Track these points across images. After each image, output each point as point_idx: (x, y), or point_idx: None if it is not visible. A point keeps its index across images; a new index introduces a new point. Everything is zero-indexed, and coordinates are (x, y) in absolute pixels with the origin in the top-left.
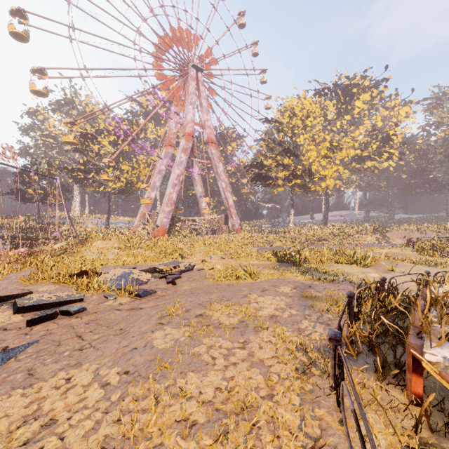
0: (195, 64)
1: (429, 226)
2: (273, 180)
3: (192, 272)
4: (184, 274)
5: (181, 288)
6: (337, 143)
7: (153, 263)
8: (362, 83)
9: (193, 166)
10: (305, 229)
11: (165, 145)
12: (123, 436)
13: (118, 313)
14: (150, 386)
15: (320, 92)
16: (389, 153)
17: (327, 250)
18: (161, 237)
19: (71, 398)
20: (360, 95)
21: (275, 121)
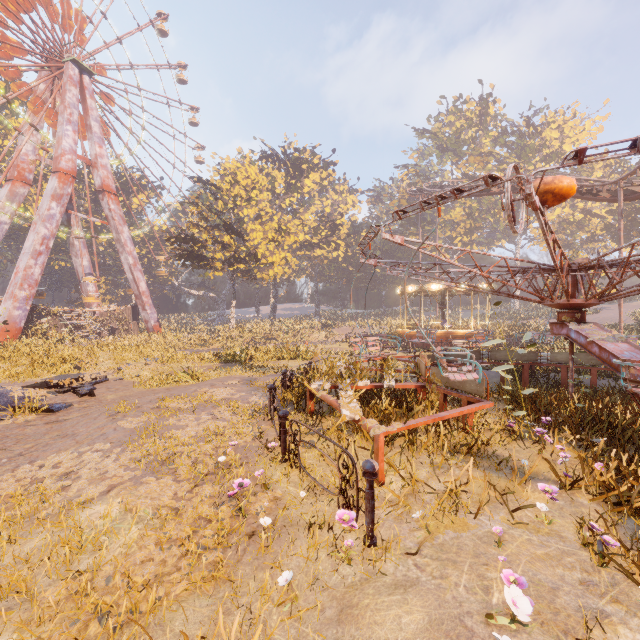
0: (78, 59)
1: (369, 322)
2: (209, 261)
3: (109, 383)
4: (98, 386)
5: (106, 398)
6: (285, 226)
7: (29, 379)
8: (312, 160)
9: (72, 223)
10: (250, 325)
11: (11, 179)
12: (142, 456)
13: (35, 428)
14: (143, 441)
15: (268, 157)
16: (336, 243)
17: (273, 348)
18: (14, 342)
19: (68, 464)
20: (310, 172)
21: (212, 185)
